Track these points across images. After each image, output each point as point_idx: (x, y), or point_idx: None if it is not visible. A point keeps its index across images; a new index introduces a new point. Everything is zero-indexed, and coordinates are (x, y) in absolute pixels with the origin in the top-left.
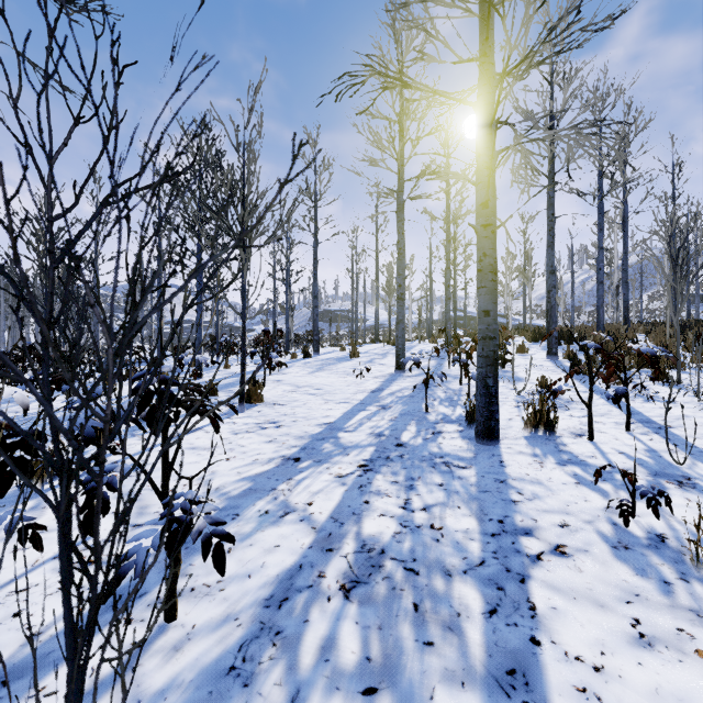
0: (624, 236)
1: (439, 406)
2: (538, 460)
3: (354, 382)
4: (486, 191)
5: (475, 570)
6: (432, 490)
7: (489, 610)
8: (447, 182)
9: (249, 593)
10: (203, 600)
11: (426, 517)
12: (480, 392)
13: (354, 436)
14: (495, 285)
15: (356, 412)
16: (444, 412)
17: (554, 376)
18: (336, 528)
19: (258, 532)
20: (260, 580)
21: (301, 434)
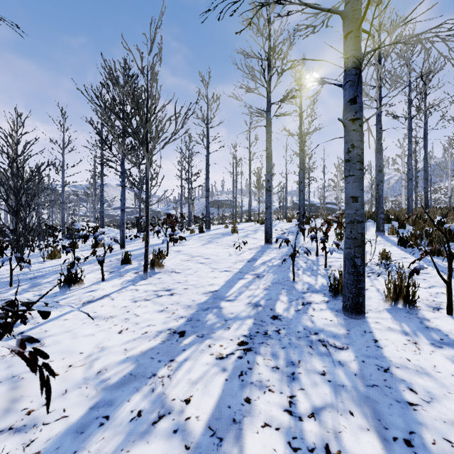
0: (425, 147)
1: (303, 276)
2: (412, 340)
3: (234, 253)
4: (355, 87)
5: None
6: (315, 382)
7: None
8: (300, 109)
9: None
10: None
11: (317, 432)
12: (348, 270)
13: (234, 306)
14: (363, 173)
15: (236, 280)
16: (308, 281)
17: (386, 248)
18: (213, 450)
19: (122, 452)
20: None
21: (189, 303)
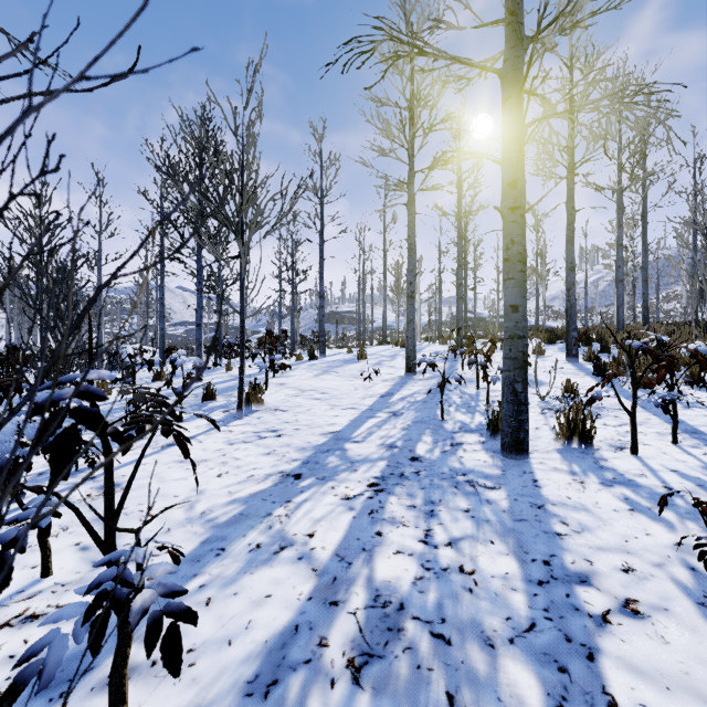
0: (643, 233)
1: (456, 413)
2: (578, 479)
3: (362, 386)
4: (514, 169)
5: (524, 638)
6: (457, 518)
7: (552, 706)
8: (459, 177)
9: (227, 671)
10: (165, 681)
11: (453, 556)
12: (507, 399)
13: (362, 448)
14: (525, 276)
15: (364, 419)
16: (462, 420)
17: (577, 379)
18: (342, 571)
19: (246, 574)
20: (243, 650)
21: (303, 445)
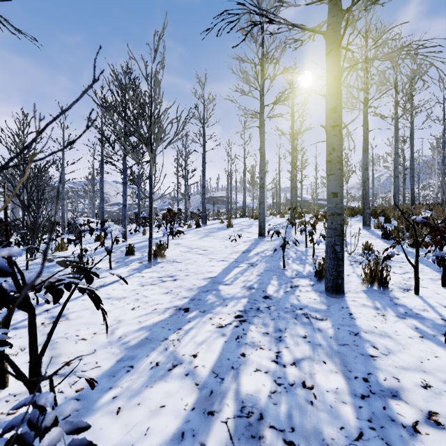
0: (411, 146)
1: (293, 264)
2: (381, 313)
3: (230, 245)
4: (335, 99)
5: None
6: (298, 342)
7: None
8: (292, 109)
9: None
10: None
11: (297, 374)
12: (329, 256)
13: (231, 289)
14: (342, 172)
15: (232, 268)
16: (297, 269)
17: (371, 241)
18: (217, 385)
19: (147, 388)
20: None
21: (191, 286)
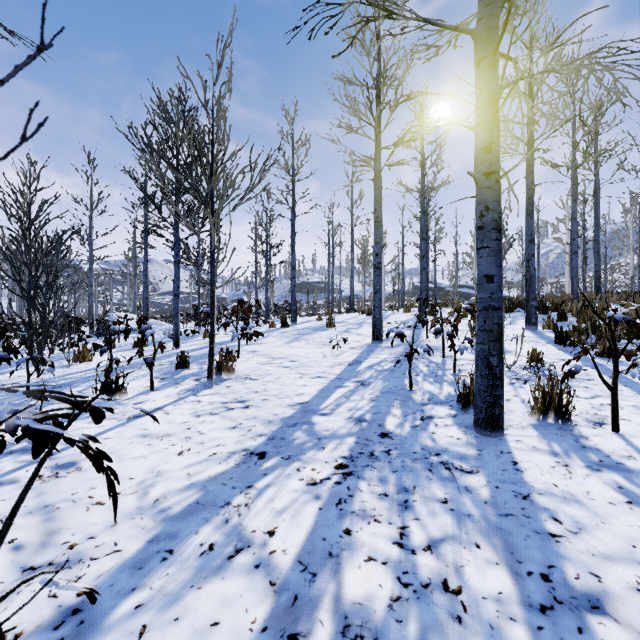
0: (595, 208)
1: (424, 383)
2: (562, 462)
3: (330, 354)
4: (489, 131)
5: None
6: (434, 511)
7: None
8: (422, 155)
9: None
10: None
11: (434, 566)
12: (481, 373)
13: (330, 421)
14: (500, 244)
15: (333, 389)
16: (430, 390)
17: (539, 347)
18: (305, 586)
19: (192, 589)
20: None
21: (270, 417)
